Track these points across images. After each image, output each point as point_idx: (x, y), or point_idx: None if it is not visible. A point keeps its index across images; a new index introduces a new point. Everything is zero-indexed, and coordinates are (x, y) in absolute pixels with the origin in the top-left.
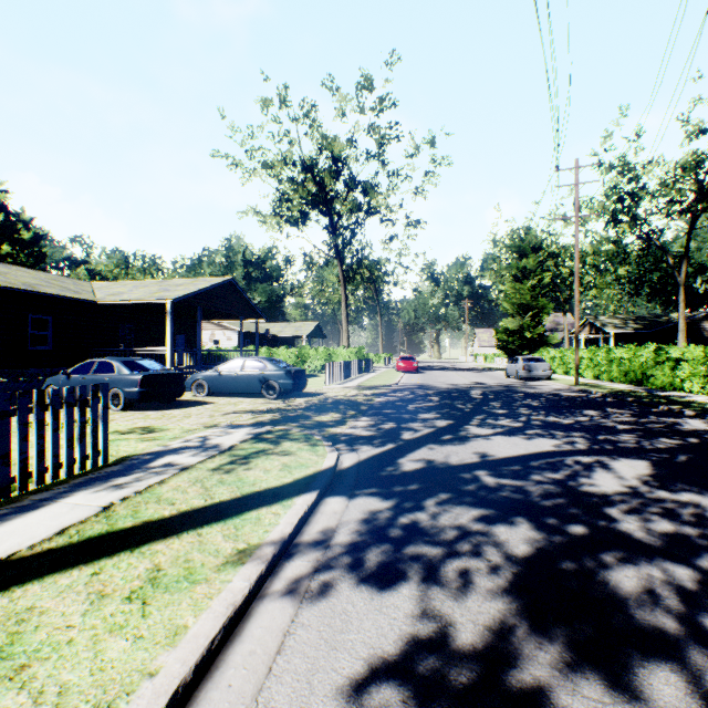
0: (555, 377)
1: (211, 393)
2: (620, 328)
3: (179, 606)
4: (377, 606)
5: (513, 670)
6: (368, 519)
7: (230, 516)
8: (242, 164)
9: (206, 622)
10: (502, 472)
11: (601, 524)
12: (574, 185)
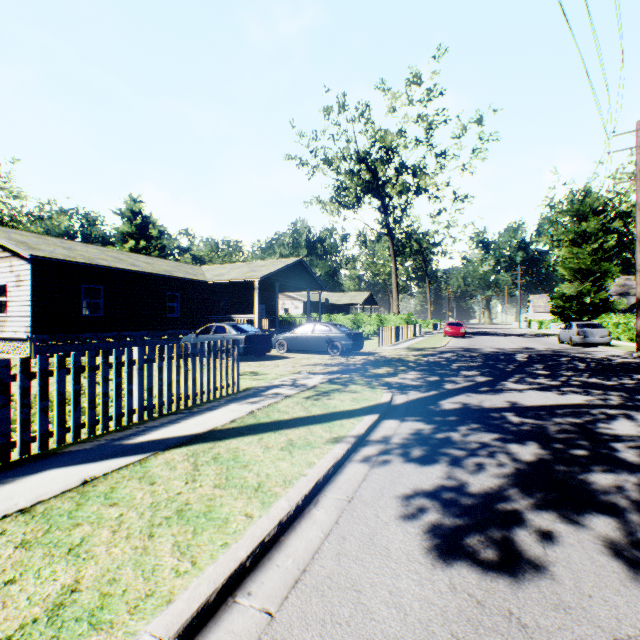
0: (617, 344)
1: (289, 350)
2: None
3: (308, 455)
4: (419, 471)
5: (501, 503)
6: (415, 433)
7: (324, 421)
8: (308, 163)
9: (324, 462)
10: (527, 415)
11: (601, 451)
12: (635, 147)
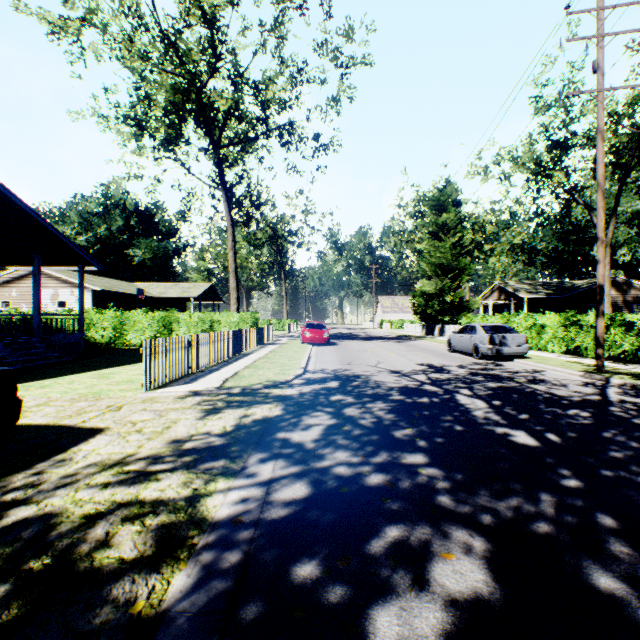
0: None
1: None
2: (533, 293)
3: None
4: None
5: None
6: None
7: None
8: (65, 26)
9: None
10: None
11: None
12: (598, 36)
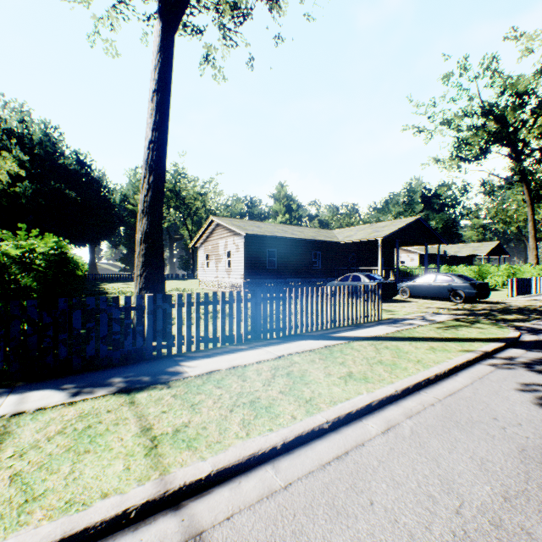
0: None
1: (411, 296)
2: None
3: (446, 354)
4: (539, 376)
5: None
6: (540, 358)
7: (455, 341)
8: (425, 129)
9: (458, 358)
10: None
11: None
12: None
